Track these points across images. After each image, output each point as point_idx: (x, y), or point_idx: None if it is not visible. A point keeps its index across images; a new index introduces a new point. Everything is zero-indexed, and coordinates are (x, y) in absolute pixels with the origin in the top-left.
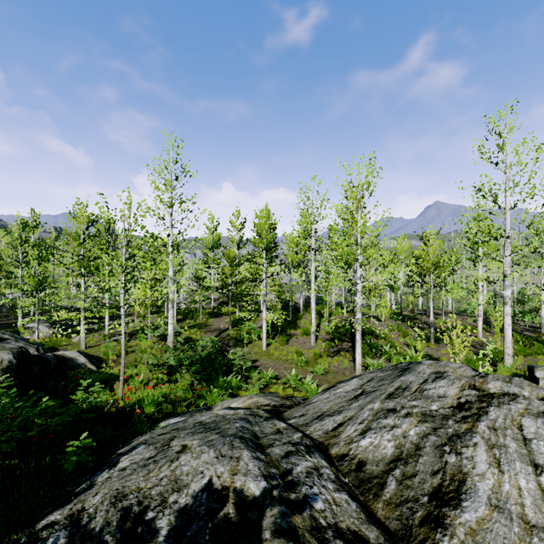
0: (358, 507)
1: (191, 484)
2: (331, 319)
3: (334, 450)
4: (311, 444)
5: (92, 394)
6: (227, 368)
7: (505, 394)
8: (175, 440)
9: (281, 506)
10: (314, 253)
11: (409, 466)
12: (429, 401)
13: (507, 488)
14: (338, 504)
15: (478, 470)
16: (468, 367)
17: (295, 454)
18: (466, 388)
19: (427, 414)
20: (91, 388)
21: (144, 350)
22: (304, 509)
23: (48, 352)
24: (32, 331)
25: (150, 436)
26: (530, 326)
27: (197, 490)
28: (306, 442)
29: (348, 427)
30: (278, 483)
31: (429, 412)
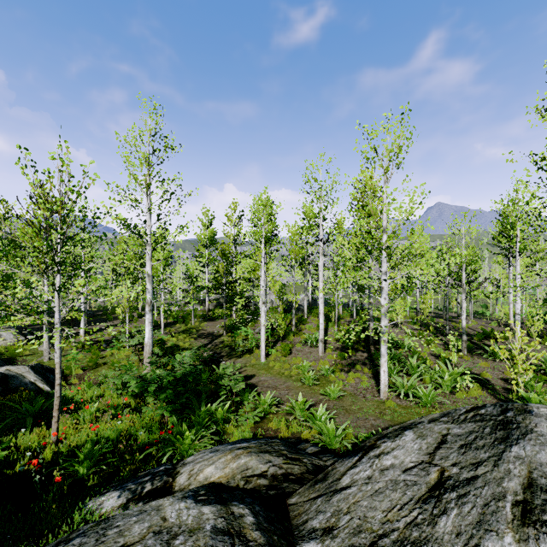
0: None
1: None
2: (340, 323)
3: None
4: None
5: (16, 435)
6: (215, 387)
7: None
8: None
9: None
10: (322, 246)
11: None
12: None
13: None
14: None
15: None
16: None
17: None
18: None
19: None
20: None
21: (116, 363)
22: None
23: None
24: None
25: None
26: None
27: None
28: None
29: None
30: None
31: None
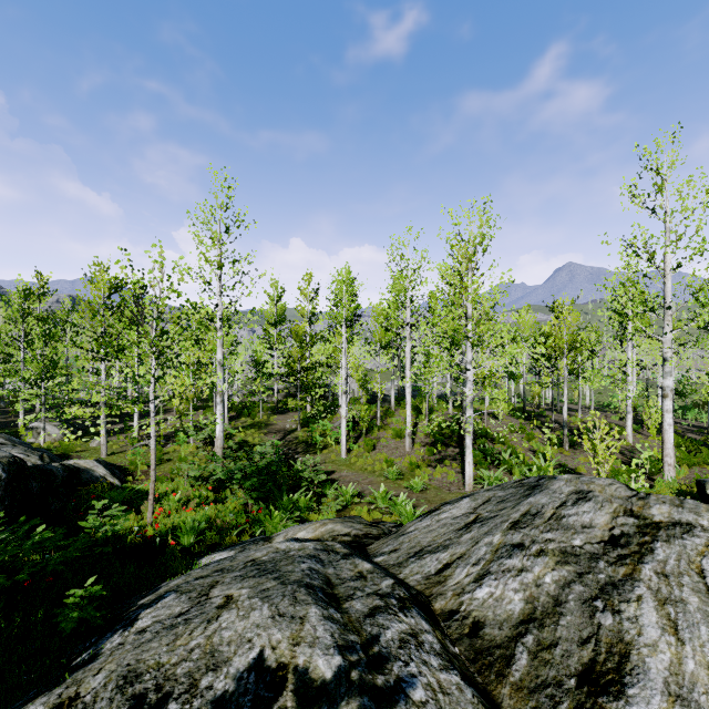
0: (475, 695)
1: (234, 660)
2: (432, 416)
3: (438, 603)
4: (406, 597)
5: (111, 519)
6: (294, 482)
7: (676, 524)
8: (217, 588)
9: (363, 697)
10: (409, 330)
11: (546, 630)
12: (570, 533)
13: (692, 667)
14: (446, 691)
15: (646, 638)
16: (622, 484)
17: (383, 611)
18: (620, 515)
19: (569, 552)
20: (107, 512)
21: (183, 458)
22: (397, 702)
23: (56, 461)
24: (37, 432)
25: (185, 580)
26: (694, 426)
27: (242, 668)
28: (399, 593)
29: (457, 570)
30: (359, 658)
31: (571, 549)
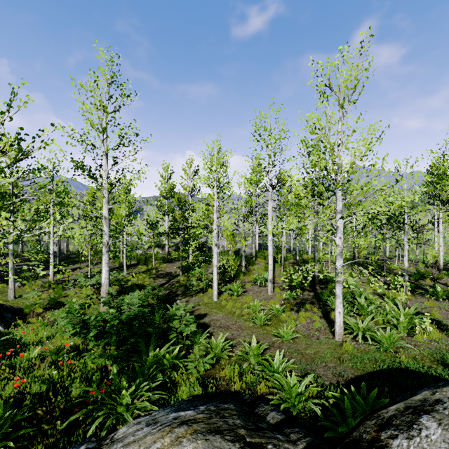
0: None
1: None
2: (286, 264)
3: None
4: None
5: None
6: (167, 327)
7: None
8: None
9: None
10: (271, 191)
11: None
12: None
13: None
14: None
15: None
16: None
17: None
18: None
19: None
20: None
21: (74, 302)
22: None
23: None
24: None
25: None
26: None
27: None
28: None
29: None
30: None
31: None
